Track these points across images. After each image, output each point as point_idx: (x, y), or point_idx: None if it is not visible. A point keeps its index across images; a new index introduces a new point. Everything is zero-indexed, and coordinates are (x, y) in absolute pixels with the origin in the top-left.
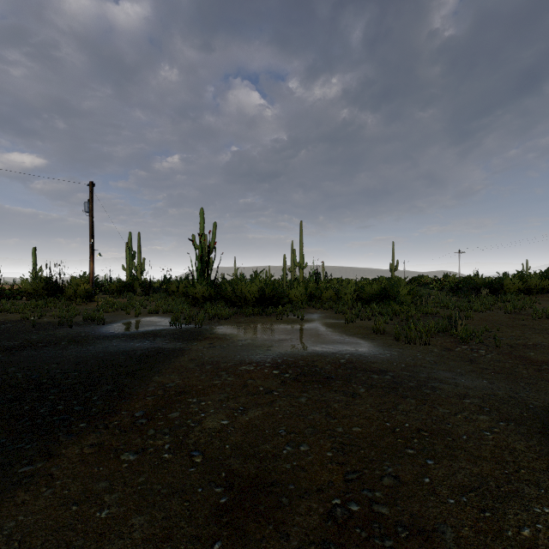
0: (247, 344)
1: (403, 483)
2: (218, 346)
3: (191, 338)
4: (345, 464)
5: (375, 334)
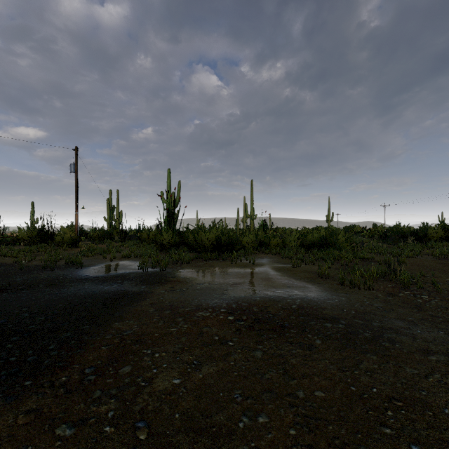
0: (205, 287)
1: None
2: (178, 290)
3: (155, 281)
4: (312, 448)
5: (320, 278)
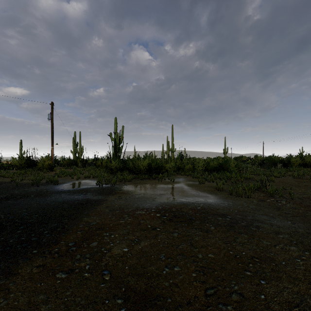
0: (141, 197)
1: (246, 298)
2: (123, 198)
3: (108, 193)
4: (205, 282)
5: (217, 190)
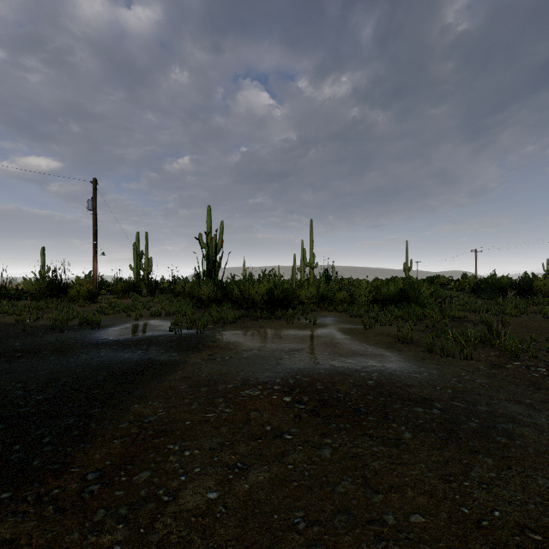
0: (253, 355)
1: None
2: (219, 359)
3: (190, 347)
4: None
5: (400, 343)
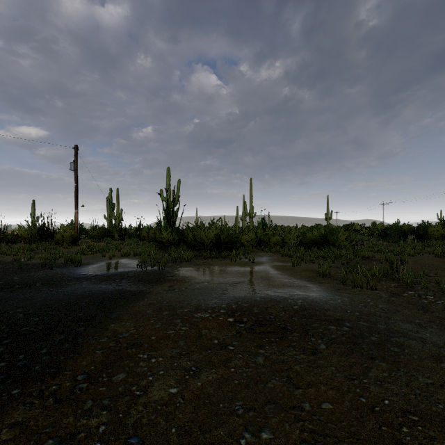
0: (204, 287)
1: None
2: (177, 289)
3: (154, 280)
4: None
5: (321, 277)
